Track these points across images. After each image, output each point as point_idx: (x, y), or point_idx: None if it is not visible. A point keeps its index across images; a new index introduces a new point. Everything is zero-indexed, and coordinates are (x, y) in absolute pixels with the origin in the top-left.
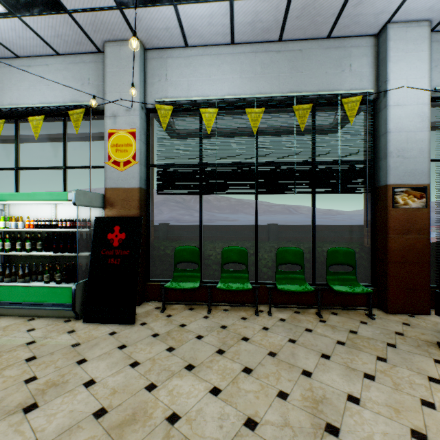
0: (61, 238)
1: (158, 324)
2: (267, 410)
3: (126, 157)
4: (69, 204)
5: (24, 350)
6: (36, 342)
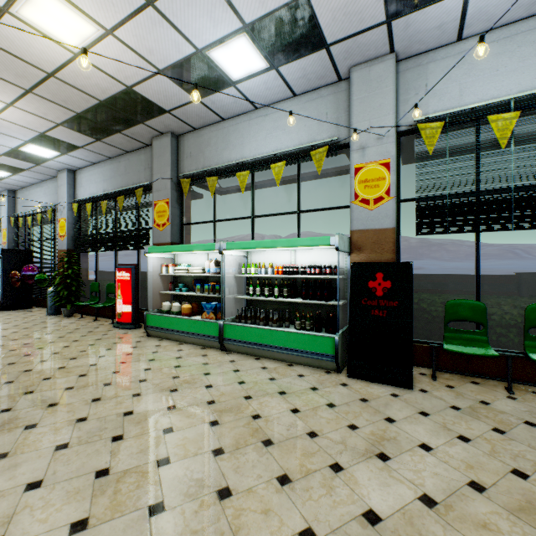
0: (306, 285)
1: (444, 394)
2: None
3: (376, 194)
4: (307, 250)
5: (314, 394)
6: (318, 389)
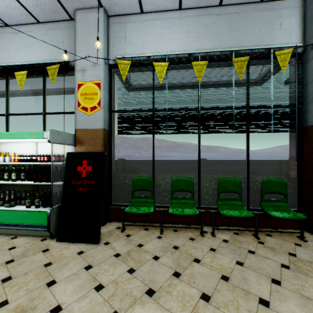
0: (40, 170)
1: (119, 243)
2: None
3: (92, 104)
4: (47, 142)
5: (2, 269)
6: (14, 261)
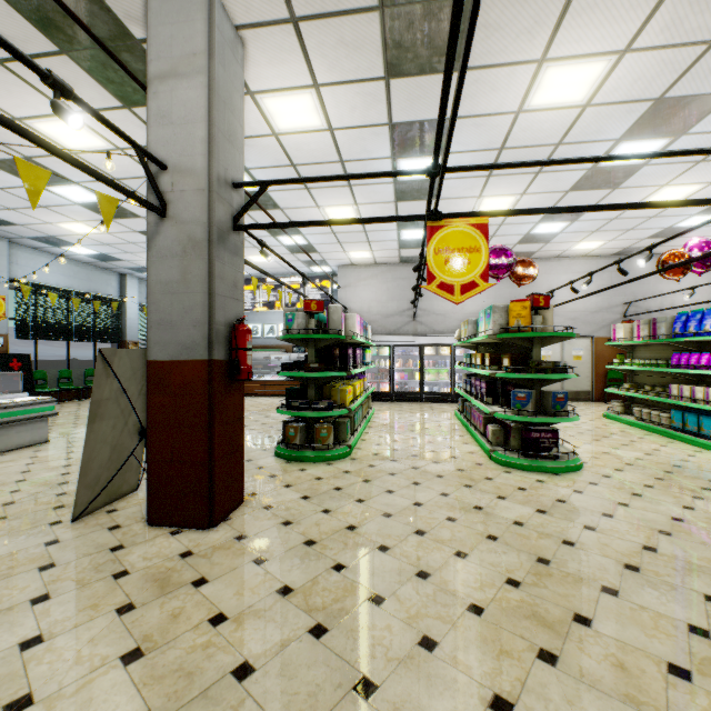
0: None
1: None
2: None
3: None
4: None
5: None
6: None
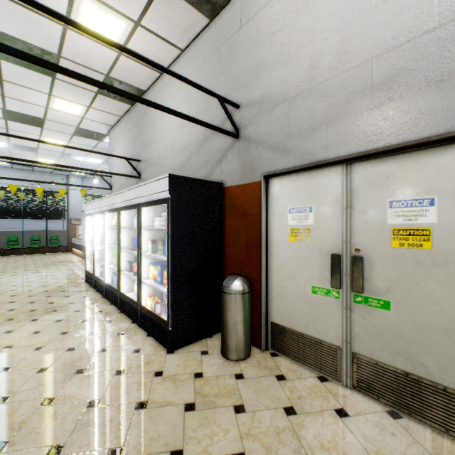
0: None
1: None
2: (21, 259)
3: None
4: None
5: None
6: None
